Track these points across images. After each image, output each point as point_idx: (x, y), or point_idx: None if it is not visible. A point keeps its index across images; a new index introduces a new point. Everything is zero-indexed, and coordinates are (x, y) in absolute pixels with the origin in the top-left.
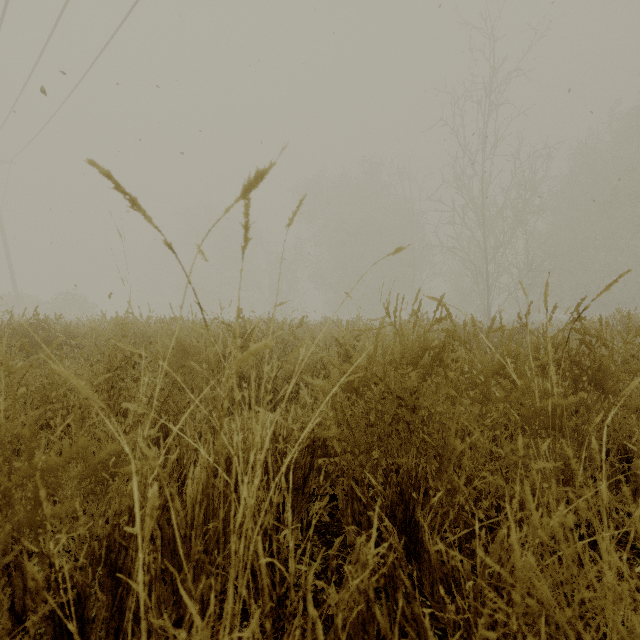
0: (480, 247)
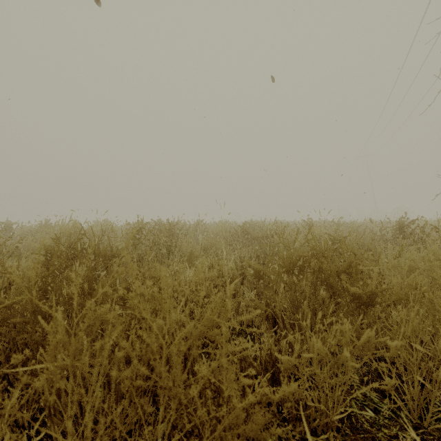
0: None
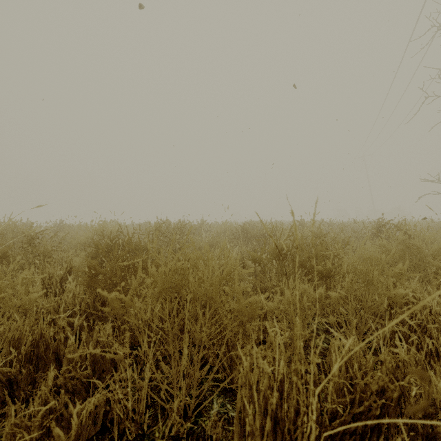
0: None
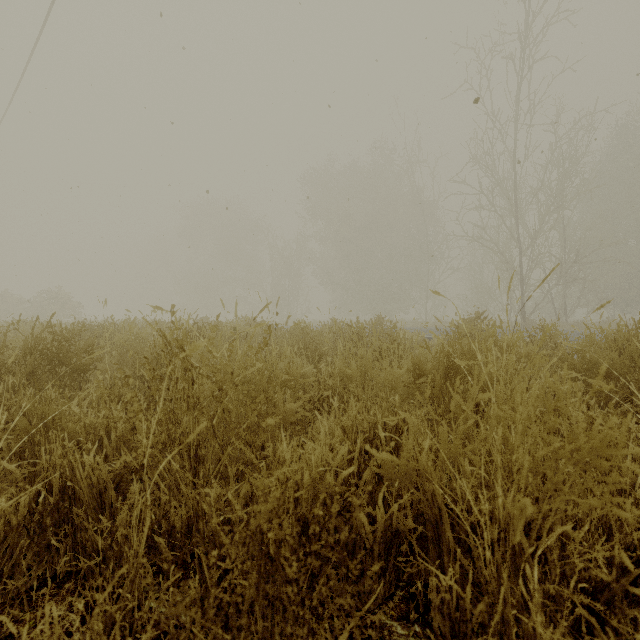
0: (512, 236)
